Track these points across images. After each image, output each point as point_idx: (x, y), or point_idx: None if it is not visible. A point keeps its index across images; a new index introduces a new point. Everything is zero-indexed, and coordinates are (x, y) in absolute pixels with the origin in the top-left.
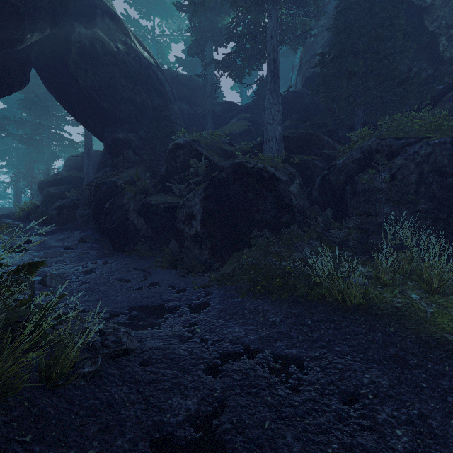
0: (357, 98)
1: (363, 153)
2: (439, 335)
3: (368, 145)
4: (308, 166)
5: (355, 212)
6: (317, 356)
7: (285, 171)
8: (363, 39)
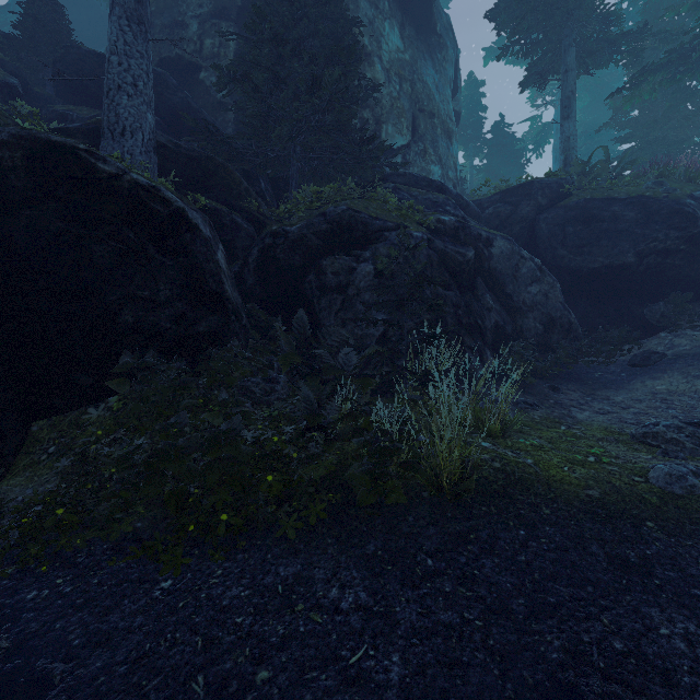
0: (300, 134)
1: (330, 226)
2: (583, 495)
3: (338, 214)
4: (223, 223)
5: (333, 320)
6: (565, 648)
7: (203, 215)
8: (314, 43)
